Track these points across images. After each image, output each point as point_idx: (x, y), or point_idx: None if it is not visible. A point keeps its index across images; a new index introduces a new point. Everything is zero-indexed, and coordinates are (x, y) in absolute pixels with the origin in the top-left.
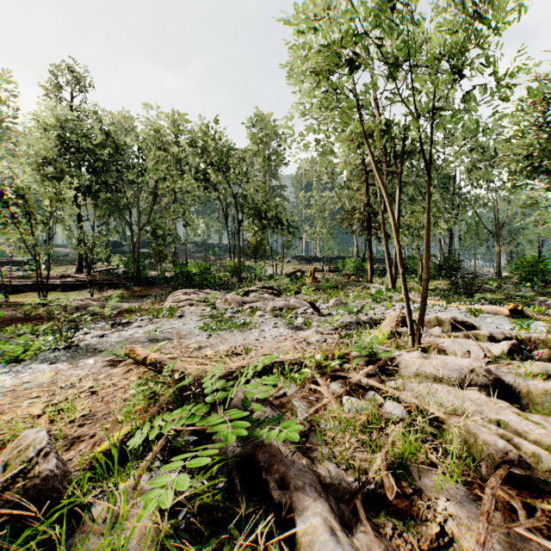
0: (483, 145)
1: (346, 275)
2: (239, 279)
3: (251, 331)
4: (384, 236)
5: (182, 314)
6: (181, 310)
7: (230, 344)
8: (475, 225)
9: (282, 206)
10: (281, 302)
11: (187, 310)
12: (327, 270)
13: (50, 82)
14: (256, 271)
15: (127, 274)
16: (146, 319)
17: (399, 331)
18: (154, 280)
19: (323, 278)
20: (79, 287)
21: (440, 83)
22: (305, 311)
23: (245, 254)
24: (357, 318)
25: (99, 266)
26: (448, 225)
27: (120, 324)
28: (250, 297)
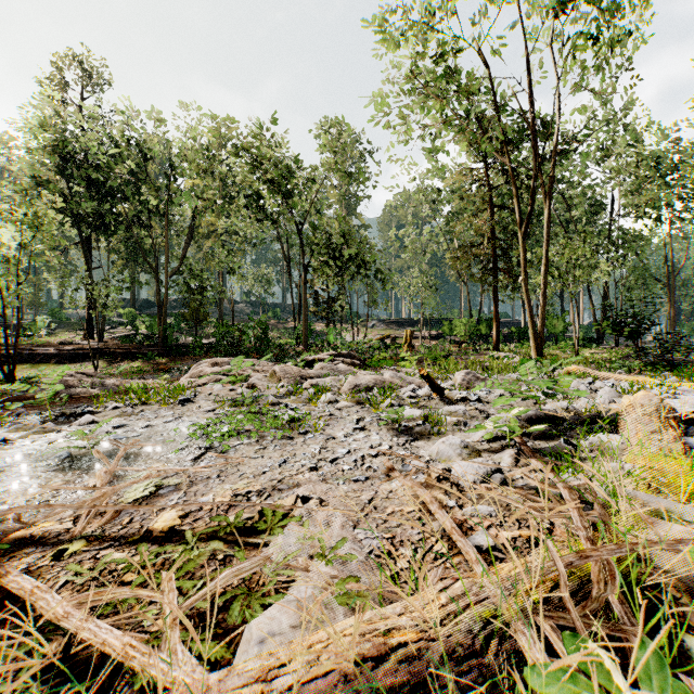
0: (654, 154)
1: (454, 342)
2: (305, 347)
3: (305, 440)
4: (524, 277)
5: (187, 398)
6: (194, 390)
7: (238, 484)
8: (641, 271)
9: (366, 241)
10: (368, 377)
11: (207, 390)
12: (427, 337)
13: (49, 79)
14: (329, 336)
15: (151, 340)
16: (124, 407)
17: (687, 447)
18: (186, 348)
19: (423, 346)
20: (83, 358)
21: (619, 31)
22: (413, 392)
23: (315, 313)
24: (540, 408)
25: (120, 331)
26: (607, 267)
27: (72, 415)
28: (314, 369)
